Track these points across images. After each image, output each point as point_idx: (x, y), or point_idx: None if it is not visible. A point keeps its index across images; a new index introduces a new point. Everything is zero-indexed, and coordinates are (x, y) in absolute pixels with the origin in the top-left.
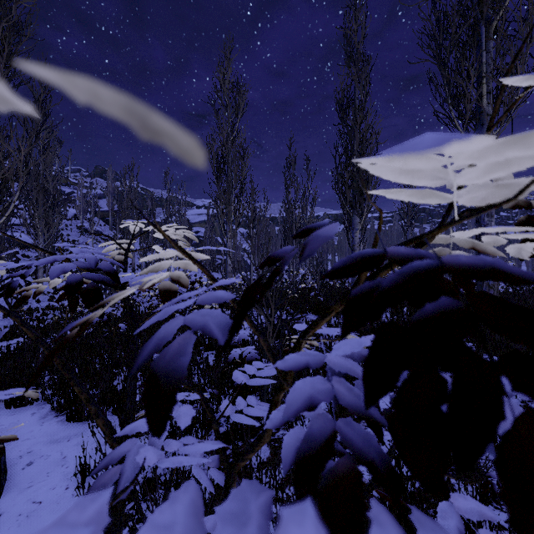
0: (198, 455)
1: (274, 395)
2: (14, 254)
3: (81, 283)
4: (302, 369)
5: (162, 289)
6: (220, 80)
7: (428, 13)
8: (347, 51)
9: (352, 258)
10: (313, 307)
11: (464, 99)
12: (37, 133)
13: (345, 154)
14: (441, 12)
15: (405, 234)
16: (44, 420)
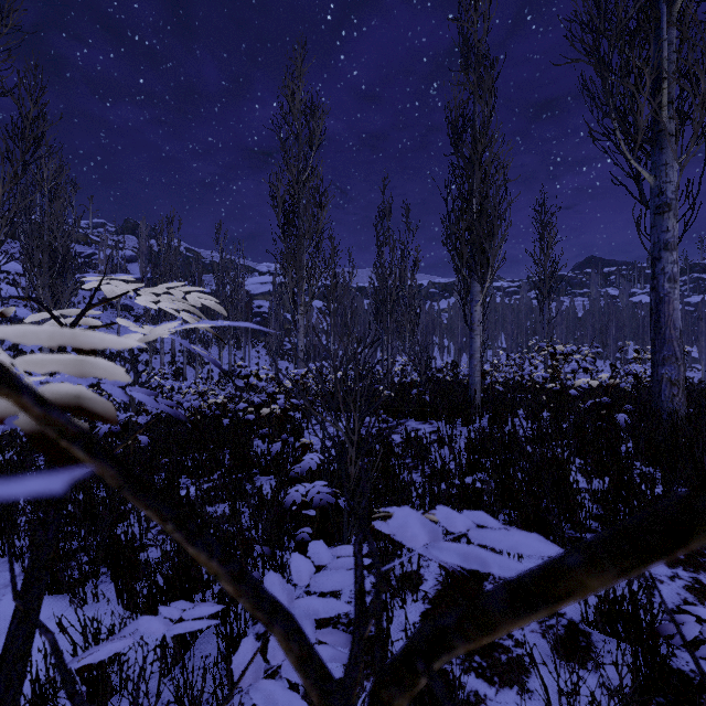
0: None
1: None
2: None
3: None
4: None
5: (34, 431)
6: (288, 98)
7: None
8: (464, 50)
9: None
10: (415, 410)
11: (634, 113)
12: (25, 164)
13: (460, 196)
14: None
15: (540, 308)
16: (6, 590)
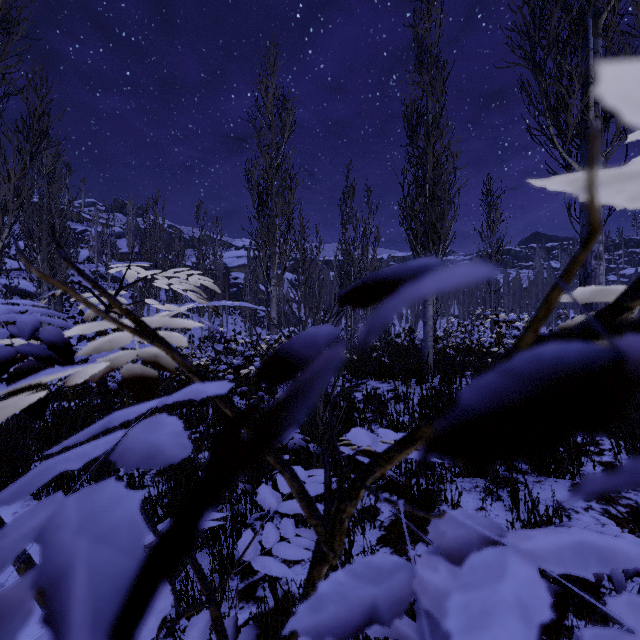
0: (202, 624)
1: (313, 568)
2: (14, 304)
3: (10, 361)
4: (360, 626)
5: (128, 376)
6: (262, 93)
7: (519, 6)
8: (418, 54)
9: (519, 372)
10: (375, 371)
11: (565, 112)
12: (32, 155)
13: (415, 182)
14: (537, 1)
15: (487, 280)
16: None
